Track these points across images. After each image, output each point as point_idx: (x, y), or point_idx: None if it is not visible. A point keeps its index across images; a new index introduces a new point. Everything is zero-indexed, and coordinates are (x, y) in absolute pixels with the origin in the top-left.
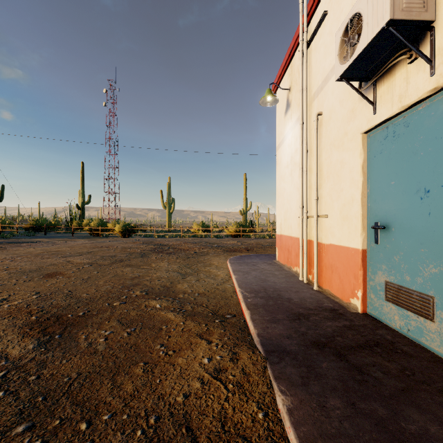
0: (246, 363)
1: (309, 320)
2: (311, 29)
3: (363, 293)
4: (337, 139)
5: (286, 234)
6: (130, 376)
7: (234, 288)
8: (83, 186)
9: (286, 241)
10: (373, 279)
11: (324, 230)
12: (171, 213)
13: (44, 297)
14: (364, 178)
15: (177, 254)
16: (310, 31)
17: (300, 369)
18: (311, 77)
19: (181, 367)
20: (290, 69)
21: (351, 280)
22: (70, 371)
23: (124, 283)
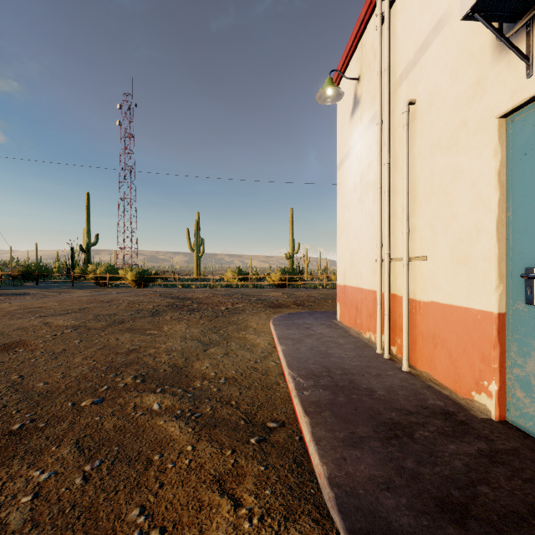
0: None
1: (414, 440)
2: None
3: (500, 386)
4: (445, 135)
5: (352, 285)
6: None
7: (281, 368)
8: (88, 223)
9: (353, 295)
10: (521, 365)
11: (420, 280)
12: (200, 257)
13: None
14: (501, 193)
15: (202, 311)
16: None
17: None
18: (396, 51)
19: None
20: (359, 51)
21: (476, 363)
22: None
23: (113, 361)
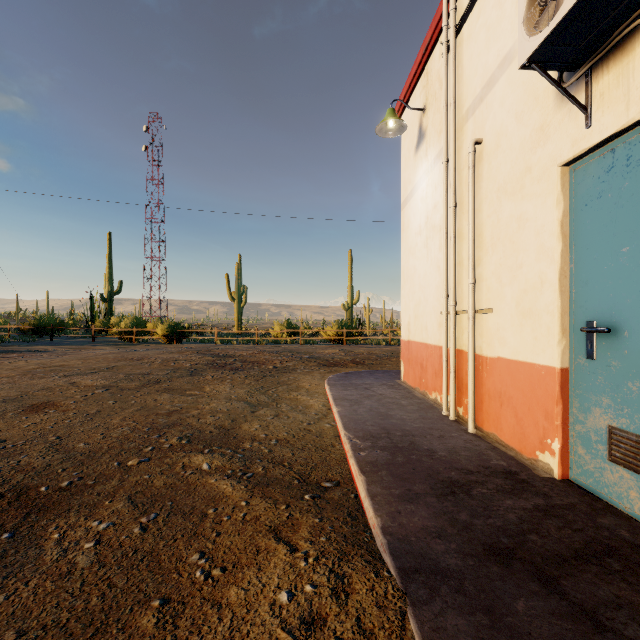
0: (365, 603)
1: (471, 496)
2: (462, 5)
3: (563, 444)
4: (511, 180)
5: (417, 341)
6: (127, 635)
7: (337, 430)
8: (110, 268)
9: (418, 352)
10: (582, 421)
11: (487, 335)
12: (241, 308)
13: (10, 449)
14: (564, 243)
15: (247, 370)
16: (460, 9)
17: (474, 620)
18: (462, 83)
19: (232, 614)
20: (424, 78)
21: (540, 421)
22: (5, 625)
23: (154, 422)
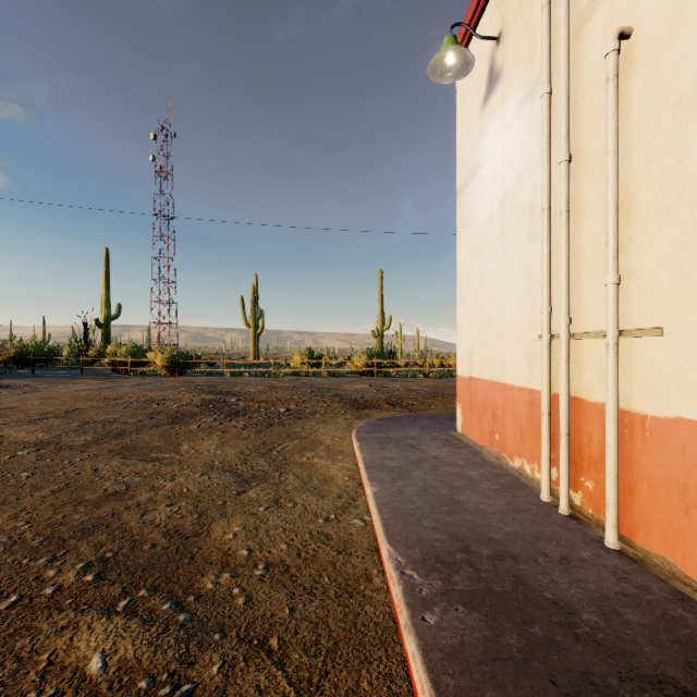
0: None
1: None
2: None
3: None
4: None
5: (486, 378)
6: None
7: (374, 535)
8: (108, 289)
9: (488, 394)
10: None
11: (645, 375)
12: (258, 335)
13: None
14: None
15: (250, 415)
16: None
17: None
18: None
19: None
20: None
21: None
22: None
23: (63, 522)
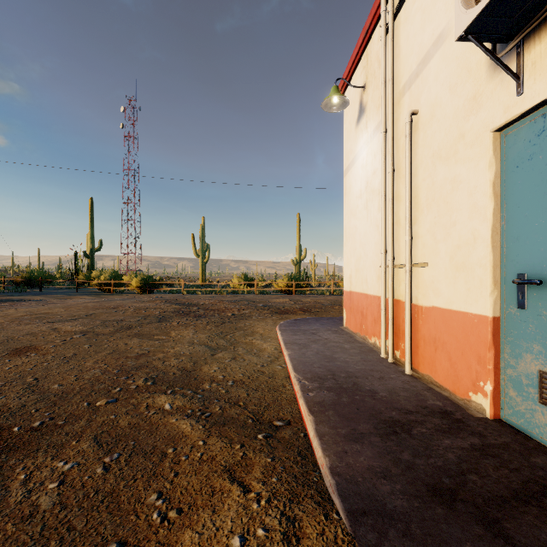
0: None
1: (412, 436)
2: None
3: (495, 386)
4: (445, 146)
5: (358, 291)
6: None
7: (288, 372)
8: (92, 228)
9: (359, 301)
10: (514, 365)
11: (422, 286)
12: (205, 263)
13: None
14: (496, 202)
15: (208, 317)
16: None
17: None
18: (399, 62)
19: None
20: (365, 59)
21: (473, 365)
22: None
23: (124, 364)
